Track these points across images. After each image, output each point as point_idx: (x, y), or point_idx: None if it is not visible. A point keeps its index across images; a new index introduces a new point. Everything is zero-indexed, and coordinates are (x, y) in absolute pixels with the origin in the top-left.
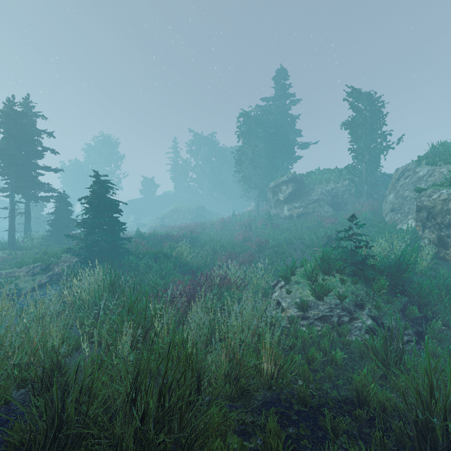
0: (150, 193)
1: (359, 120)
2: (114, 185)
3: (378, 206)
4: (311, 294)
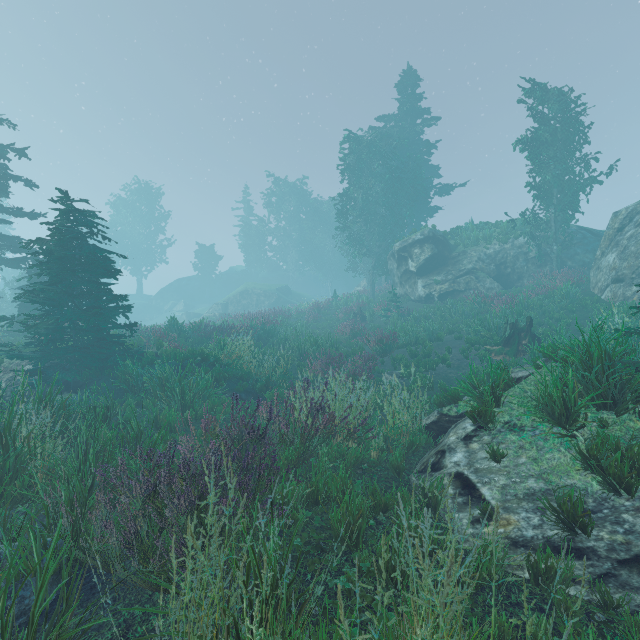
0: (208, 268)
1: (545, 135)
2: (155, 257)
3: (578, 279)
4: (591, 475)
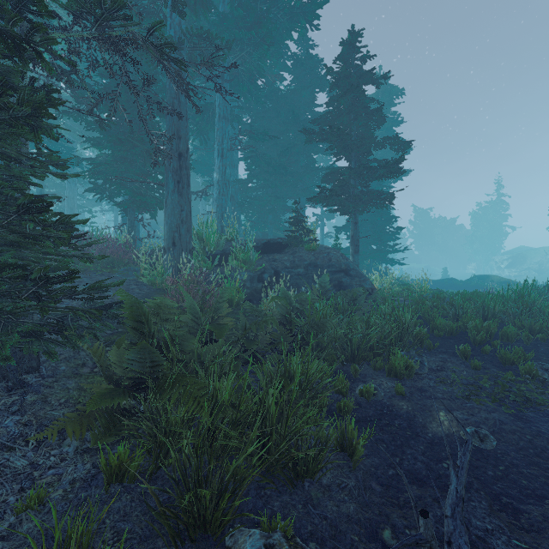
0: None
1: None
2: None
3: None
4: None
